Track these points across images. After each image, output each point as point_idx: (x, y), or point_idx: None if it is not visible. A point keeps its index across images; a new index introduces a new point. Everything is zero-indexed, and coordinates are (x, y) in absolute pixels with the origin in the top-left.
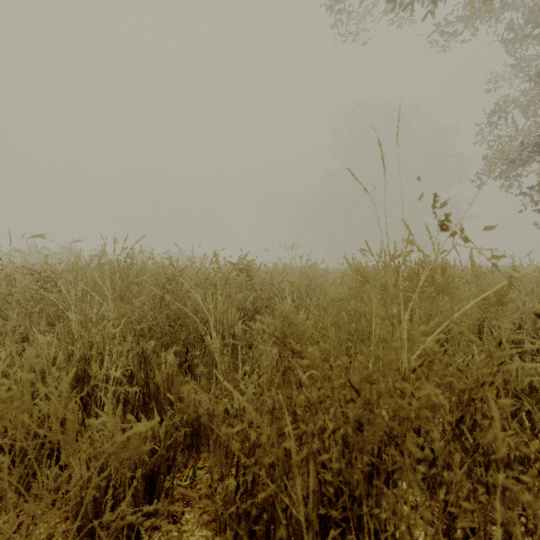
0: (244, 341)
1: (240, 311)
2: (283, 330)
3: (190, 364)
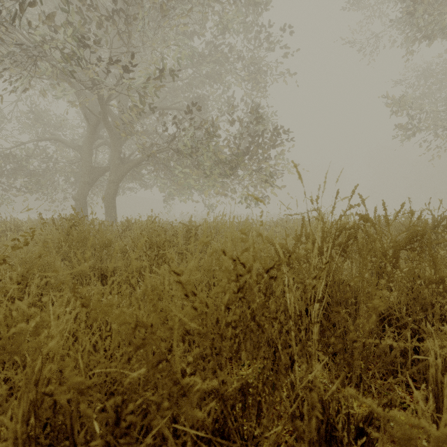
0: None
1: None
2: None
3: None
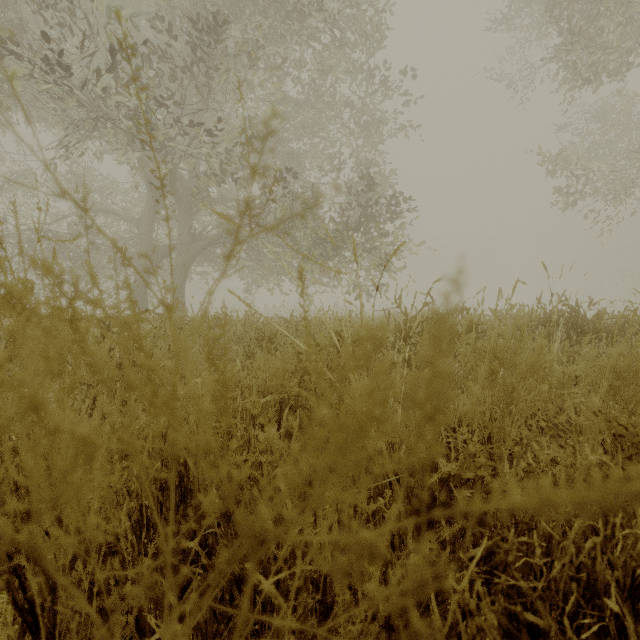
0: None
1: None
2: None
3: None
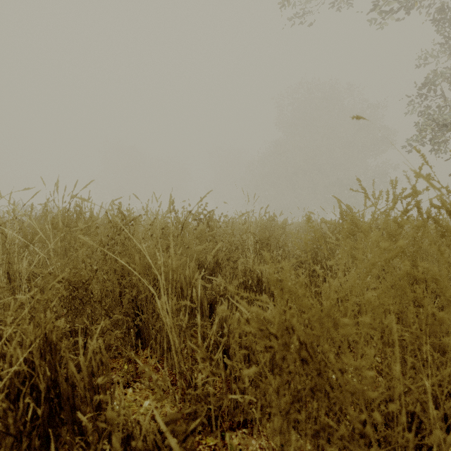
0: (204, 299)
1: (200, 264)
2: (246, 285)
3: (141, 328)
